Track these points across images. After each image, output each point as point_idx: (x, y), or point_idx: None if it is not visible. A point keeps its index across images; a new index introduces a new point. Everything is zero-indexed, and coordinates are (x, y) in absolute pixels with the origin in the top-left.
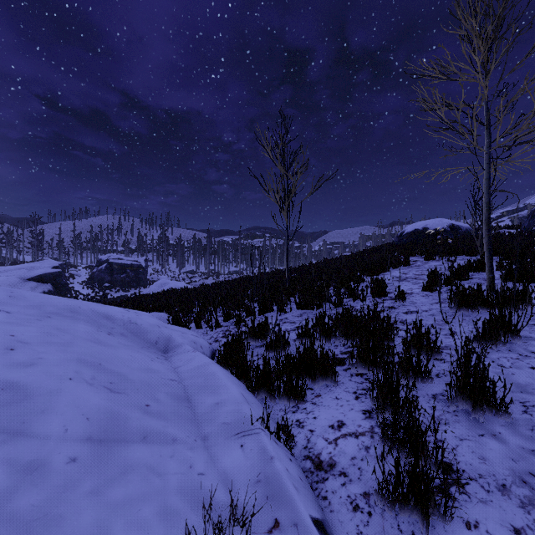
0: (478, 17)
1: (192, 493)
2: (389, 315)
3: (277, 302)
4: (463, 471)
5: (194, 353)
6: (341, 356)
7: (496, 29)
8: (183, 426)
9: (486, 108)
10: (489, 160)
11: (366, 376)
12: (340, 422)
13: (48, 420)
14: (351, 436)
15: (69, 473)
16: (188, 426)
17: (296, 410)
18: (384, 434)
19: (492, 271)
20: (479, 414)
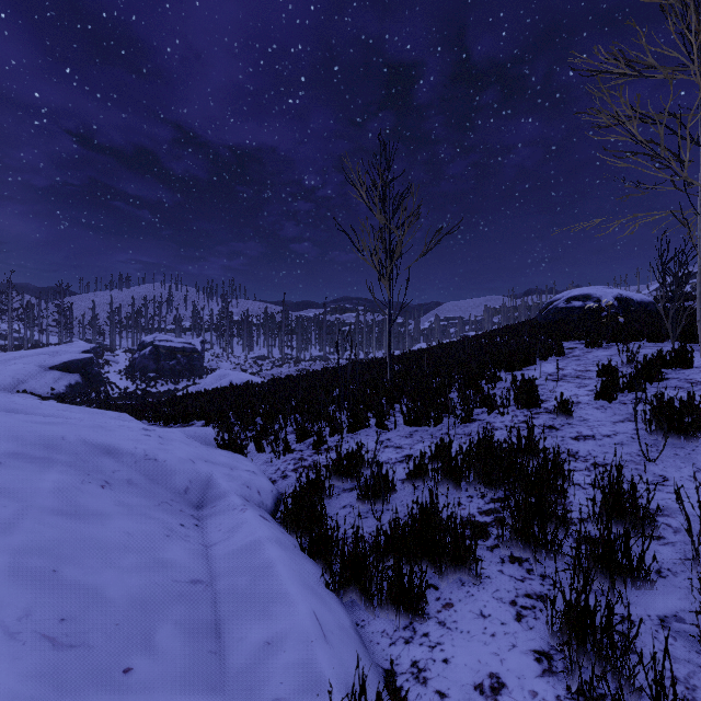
0: None
1: None
2: (550, 442)
3: (375, 413)
4: None
5: (242, 514)
6: (480, 519)
7: None
8: None
9: None
10: None
11: (528, 565)
12: (495, 679)
13: None
14: None
15: None
16: None
17: (410, 636)
18: None
19: None
20: None
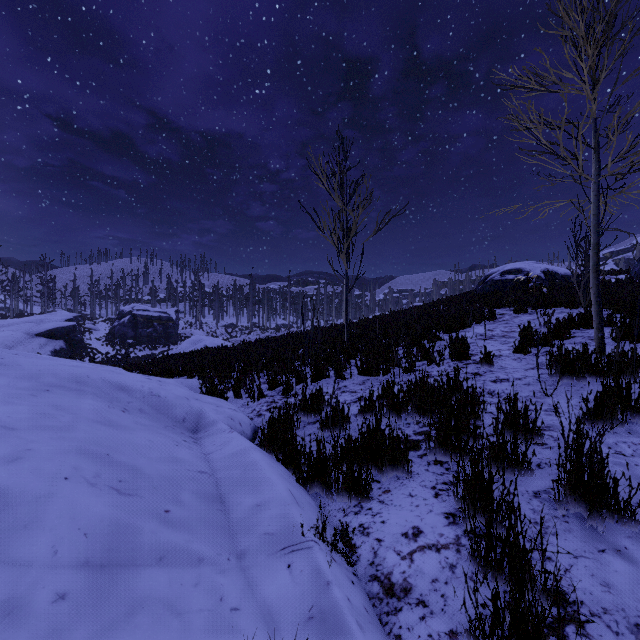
0: (585, 12)
1: (222, 639)
2: (474, 384)
3: (334, 366)
4: (581, 603)
5: (230, 434)
6: (415, 438)
7: (607, 28)
8: (213, 539)
9: (595, 126)
10: (598, 192)
11: (447, 465)
12: (416, 529)
13: (32, 539)
14: (431, 550)
15: (55, 618)
16: (219, 539)
17: (359, 510)
18: (474, 549)
19: (602, 329)
20: (597, 521)
